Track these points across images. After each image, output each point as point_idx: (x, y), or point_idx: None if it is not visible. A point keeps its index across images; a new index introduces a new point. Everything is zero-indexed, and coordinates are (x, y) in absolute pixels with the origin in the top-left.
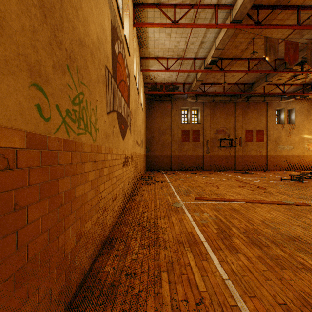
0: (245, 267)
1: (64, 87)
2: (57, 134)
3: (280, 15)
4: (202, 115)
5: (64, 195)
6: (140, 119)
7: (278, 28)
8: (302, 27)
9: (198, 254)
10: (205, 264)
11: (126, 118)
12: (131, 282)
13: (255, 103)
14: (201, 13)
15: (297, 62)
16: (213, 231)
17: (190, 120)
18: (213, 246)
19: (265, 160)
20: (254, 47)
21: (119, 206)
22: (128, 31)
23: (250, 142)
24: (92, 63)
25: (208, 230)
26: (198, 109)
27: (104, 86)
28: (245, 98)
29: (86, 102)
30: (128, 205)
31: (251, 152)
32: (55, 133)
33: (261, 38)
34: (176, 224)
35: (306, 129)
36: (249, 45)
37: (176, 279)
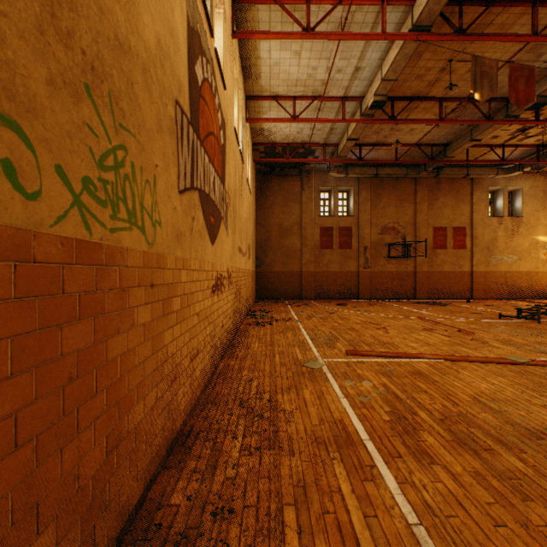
0: (451, 497)
1: (78, 130)
2: (59, 228)
3: (500, 17)
4: (356, 201)
5: (78, 358)
6: (245, 208)
7: (497, 39)
8: (540, 38)
9: (356, 466)
10: (370, 490)
11: (218, 204)
12: (223, 531)
13: (451, 180)
14: (355, 14)
15: (531, 102)
16: (382, 418)
17: (336, 209)
18: (385, 451)
19: (469, 281)
20: (452, 77)
21: (205, 368)
22: (222, 45)
23: (442, 248)
24: (146, 90)
25: (374, 416)
26: (349, 190)
27: (172, 139)
28: (434, 171)
29: (132, 167)
30: (222, 365)
31: (443, 267)
32: (55, 227)
33: (464, 60)
34: (311, 402)
35: (543, 226)
36: (443, 74)
37: (314, 524)
